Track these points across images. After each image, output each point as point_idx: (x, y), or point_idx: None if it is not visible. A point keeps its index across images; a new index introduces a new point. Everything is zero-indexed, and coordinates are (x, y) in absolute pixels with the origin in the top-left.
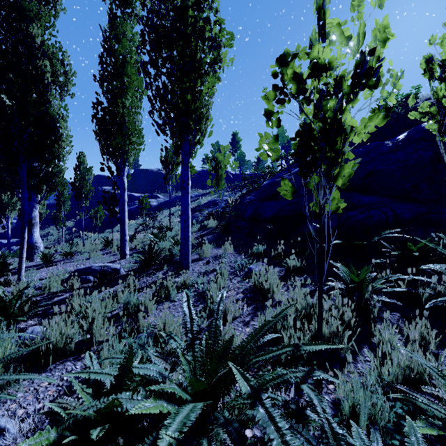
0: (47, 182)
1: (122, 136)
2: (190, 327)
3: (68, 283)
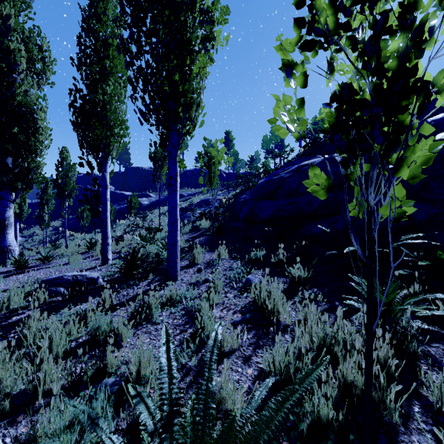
0: (22, 179)
1: (103, 127)
2: (168, 393)
3: (32, 297)
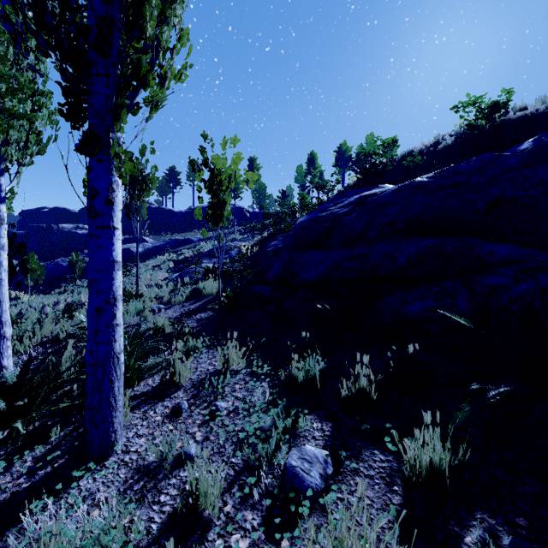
0: None
1: None
2: None
3: None
